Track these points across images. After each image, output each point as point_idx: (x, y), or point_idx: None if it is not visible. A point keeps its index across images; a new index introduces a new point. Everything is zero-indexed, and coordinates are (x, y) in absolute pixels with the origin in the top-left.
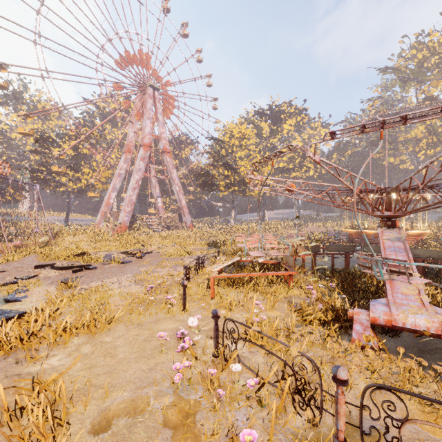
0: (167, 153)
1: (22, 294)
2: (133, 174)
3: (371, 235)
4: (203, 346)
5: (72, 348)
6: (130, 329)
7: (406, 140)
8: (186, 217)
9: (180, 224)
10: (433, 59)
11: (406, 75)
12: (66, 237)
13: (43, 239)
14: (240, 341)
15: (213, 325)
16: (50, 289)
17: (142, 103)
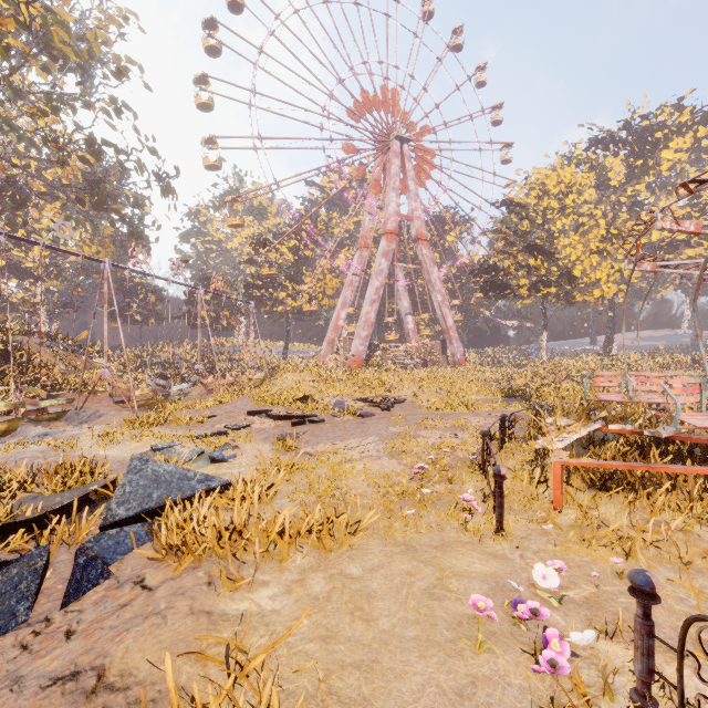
0: (422, 241)
1: (230, 452)
2: (371, 279)
3: None
4: (587, 654)
5: (293, 574)
6: (393, 553)
7: None
8: (453, 345)
9: (444, 358)
10: None
11: None
12: (285, 374)
13: (258, 375)
14: (707, 672)
15: (635, 616)
16: (264, 449)
17: (384, 168)
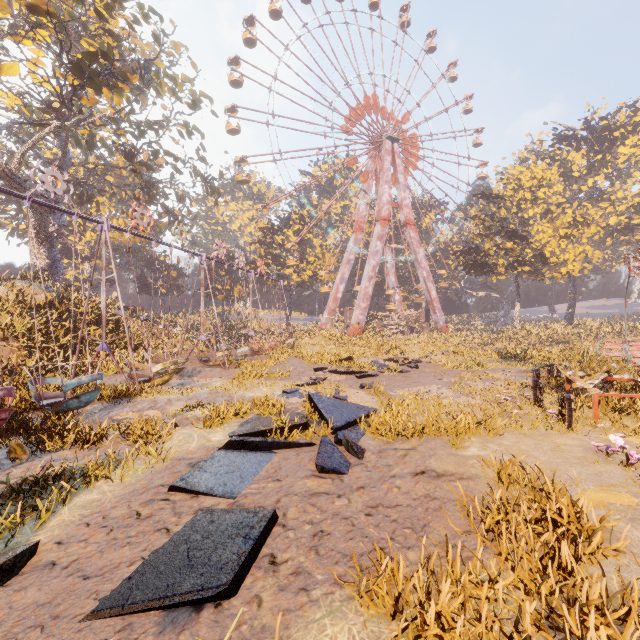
0: (410, 226)
1: (344, 394)
2: (368, 259)
3: None
4: None
5: (477, 444)
6: (520, 438)
7: None
8: (436, 314)
9: (427, 325)
10: None
11: None
12: (303, 339)
13: (290, 340)
14: None
15: None
16: (361, 393)
17: (375, 163)
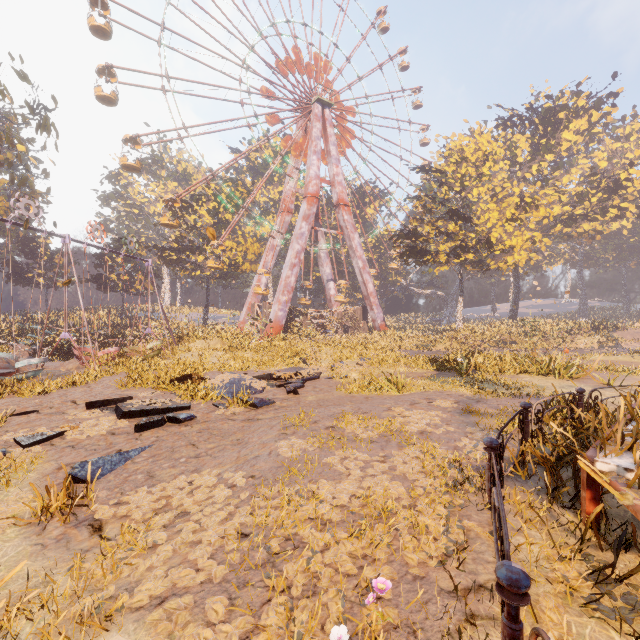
0: (344, 207)
1: None
2: (292, 243)
3: None
4: None
5: None
6: None
7: None
8: (374, 311)
9: (364, 324)
10: None
11: None
12: (193, 341)
13: (152, 344)
14: None
15: None
16: (7, 514)
17: (306, 133)
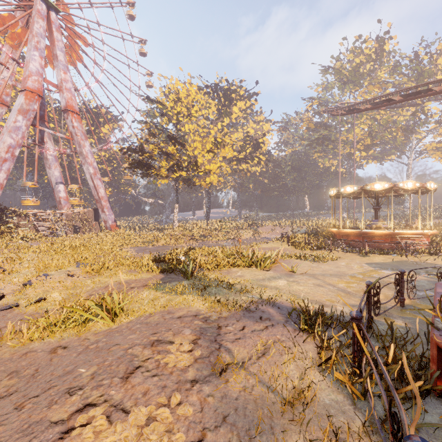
0: (73, 114)
1: None
2: (2, 135)
3: (378, 237)
4: None
5: None
6: None
7: (345, 141)
8: (105, 213)
9: (96, 224)
10: (368, 65)
11: (344, 78)
12: None
13: None
14: None
15: None
16: None
17: (27, 28)
